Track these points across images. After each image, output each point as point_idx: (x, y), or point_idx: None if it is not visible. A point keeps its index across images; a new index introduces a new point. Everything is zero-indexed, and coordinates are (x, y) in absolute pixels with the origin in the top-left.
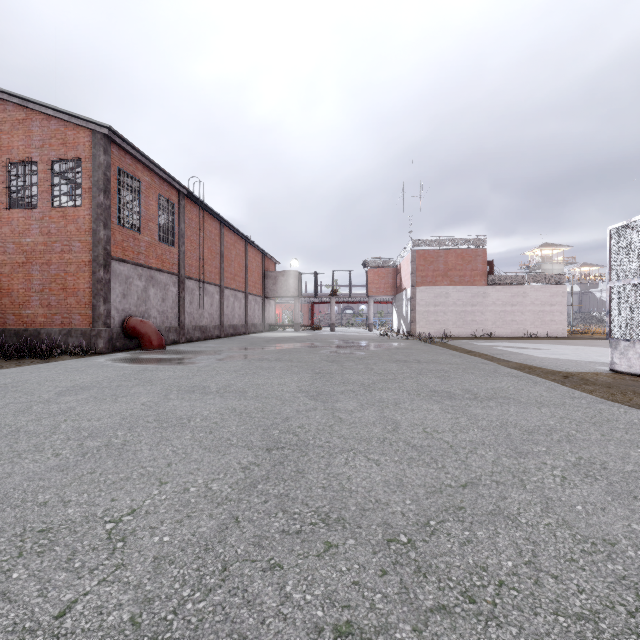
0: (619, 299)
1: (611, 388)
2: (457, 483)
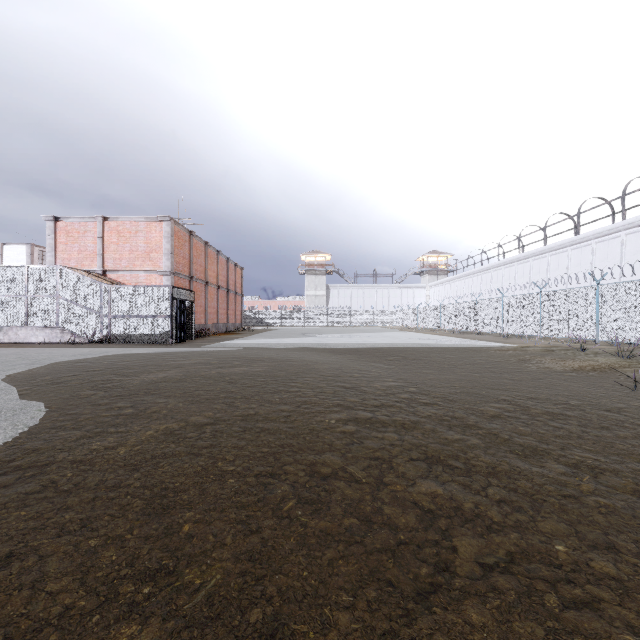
0: (4, 305)
1: (13, 346)
2: (18, 357)
